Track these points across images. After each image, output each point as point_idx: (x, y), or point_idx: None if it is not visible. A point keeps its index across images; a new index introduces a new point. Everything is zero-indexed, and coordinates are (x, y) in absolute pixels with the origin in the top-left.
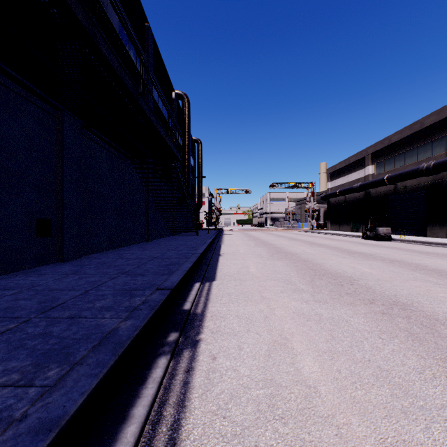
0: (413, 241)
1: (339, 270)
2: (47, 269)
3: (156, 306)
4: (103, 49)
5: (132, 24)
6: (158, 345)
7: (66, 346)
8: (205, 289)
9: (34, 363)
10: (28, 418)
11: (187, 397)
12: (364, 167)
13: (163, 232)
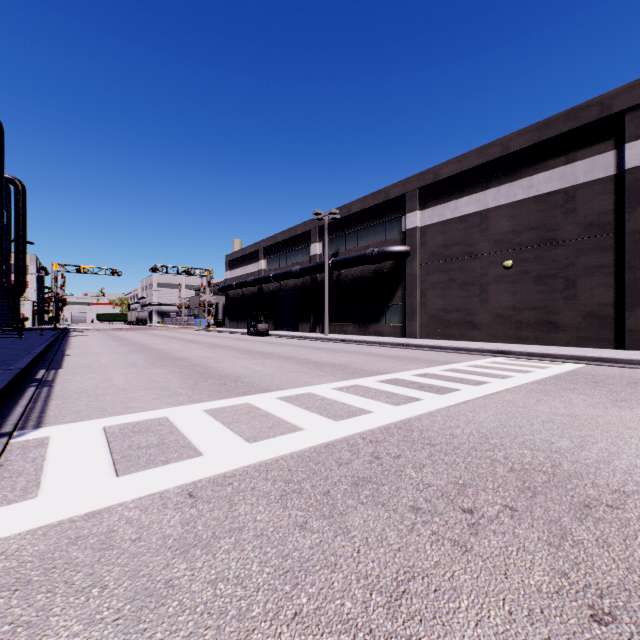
0: (282, 335)
1: (184, 356)
2: None
3: (16, 373)
4: None
5: None
6: (26, 386)
7: None
8: (53, 373)
9: None
10: None
11: (52, 392)
12: (258, 260)
13: None
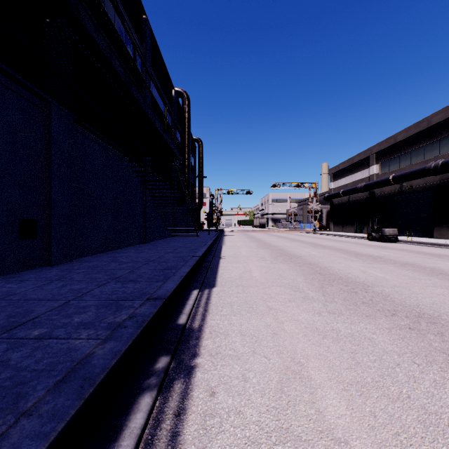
0: (421, 242)
1: (349, 275)
2: (31, 274)
3: (145, 322)
4: (88, 26)
5: (129, 16)
6: (142, 375)
7: (20, 383)
8: (204, 297)
9: None
10: None
11: None
12: (368, 166)
13: (162, 234)
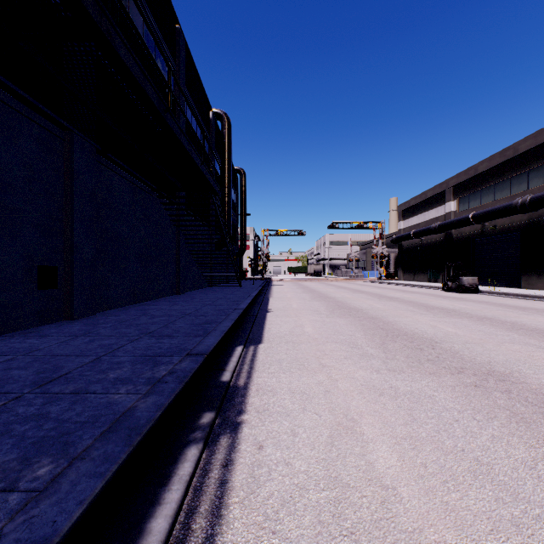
0: (506, 293)
1: (416, 330)
2: (51, 328)
3: (186, 377)
4: (120, 51)
5: (159, 26)
6: (187, 429)
7: (66, 433)
8: (249, 354)
9: (21, 457)
10: (2, 540)
11: (224, 503)
12: (444, 203)
13: (197, 283)
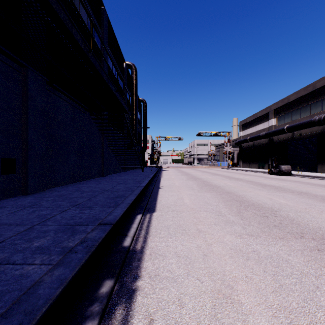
0: (309, 176)
1: (259, 201)
2: (10, 201)
3: (93, 247)
4: (51, 0)
5: (90, 6)
6: (87, 301)
7: None
8: (146, 221)
9: None
10: None
11: None
12: (268, 120)
13: (116, 169)
